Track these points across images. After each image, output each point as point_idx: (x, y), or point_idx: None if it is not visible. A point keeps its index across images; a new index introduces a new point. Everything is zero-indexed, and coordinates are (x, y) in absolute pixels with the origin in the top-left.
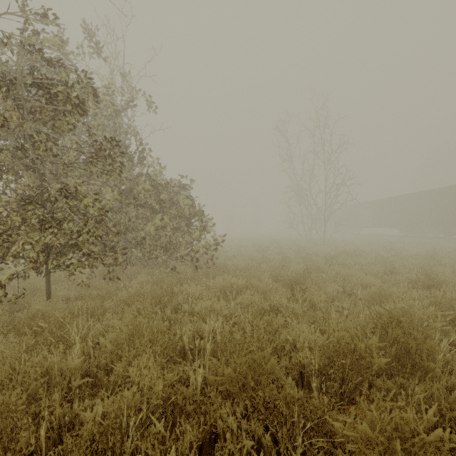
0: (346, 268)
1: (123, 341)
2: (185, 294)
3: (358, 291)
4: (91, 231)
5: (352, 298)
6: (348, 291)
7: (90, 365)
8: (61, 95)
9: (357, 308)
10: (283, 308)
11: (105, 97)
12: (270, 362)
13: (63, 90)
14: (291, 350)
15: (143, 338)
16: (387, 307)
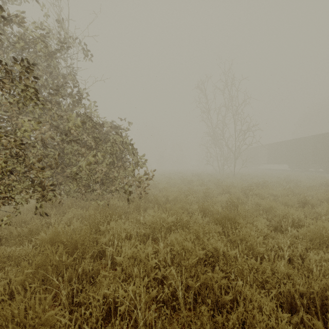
0: (268, 201)
1: None
2: (112, 233)
3: (285, 225)
4: None
5: (286, 236)
6: (274, 225)
7: None
8: None
9: (298, 251)
10: (219, 254)
11: (36, 34)
12: None
13: None
14: None
15: None
16: None
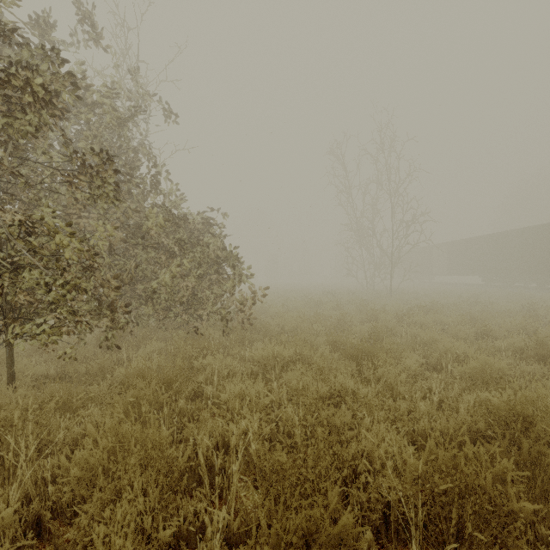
0: (428, 331)
1: (98, 464)
2: (209, 371)
3: (446, 363)
4: (69, 284)
5: (442, 375)
6: (432, 363)
7: (42, 506)
8: (18, 79)
9: (452, 392)
10: (349, 393)
11: (101, 99)
12: (340, 523)
13: (22, 74)
14: (366, 473)
15: (132, 456)
16: (504, 397)
